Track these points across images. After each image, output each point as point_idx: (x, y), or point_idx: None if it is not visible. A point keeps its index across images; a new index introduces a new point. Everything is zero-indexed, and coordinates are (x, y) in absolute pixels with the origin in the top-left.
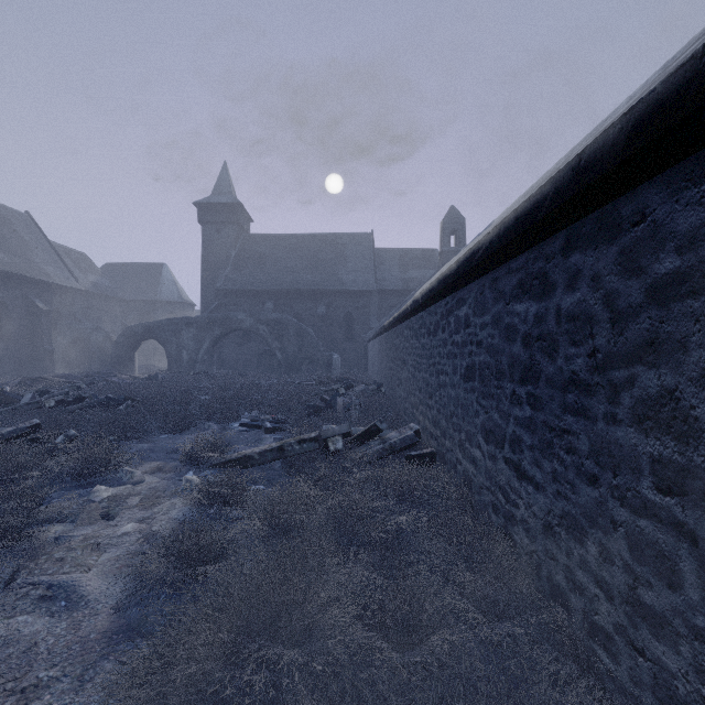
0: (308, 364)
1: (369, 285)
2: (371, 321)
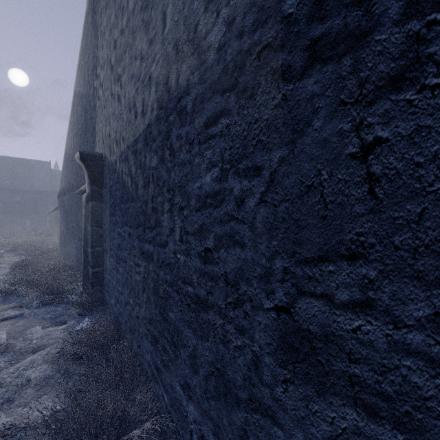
0: (11, 225)
1: (48, 189)
2: (49, 205)
